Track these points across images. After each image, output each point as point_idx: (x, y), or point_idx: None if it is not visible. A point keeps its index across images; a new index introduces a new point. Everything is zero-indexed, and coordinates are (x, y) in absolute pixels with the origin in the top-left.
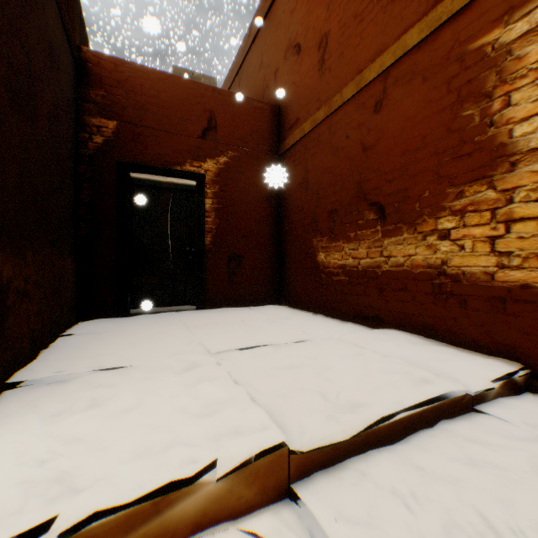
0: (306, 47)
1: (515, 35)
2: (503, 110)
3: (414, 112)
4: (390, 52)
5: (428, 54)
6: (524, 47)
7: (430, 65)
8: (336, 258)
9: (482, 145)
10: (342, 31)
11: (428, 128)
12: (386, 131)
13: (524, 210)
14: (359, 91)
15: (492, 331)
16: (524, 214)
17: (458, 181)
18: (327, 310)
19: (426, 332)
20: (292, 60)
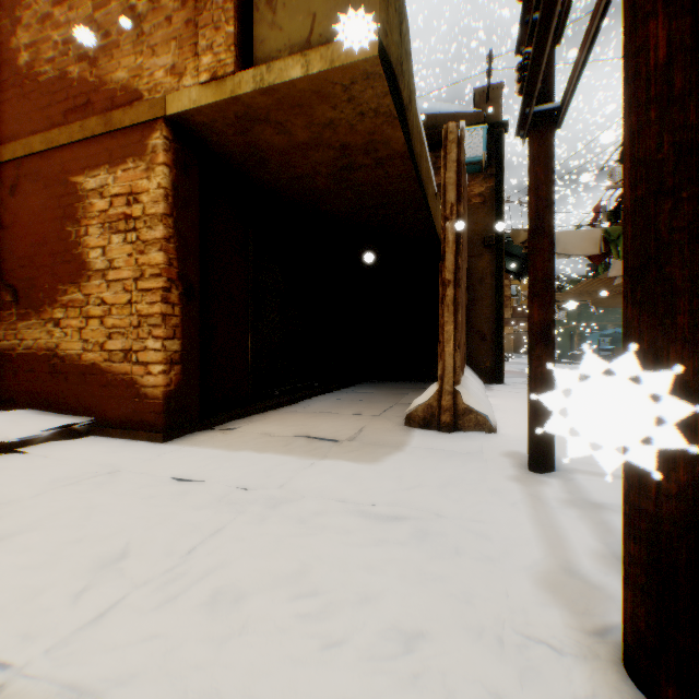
0: None
1: (92, 187)
2: (87, 237)
3: (41, 210)
4: (23, 144)
5: (50, 165)
6: (96, 198)
7: (51, 176)
8: None
9: (78, 257)
10: None
11: (50, 229)
12: (22, 217)
13: (96, 311)
14: None
15: (82, 398)
16: (95, 314)
17: (67, 281)
18: None
19: (49, 406)
20: None
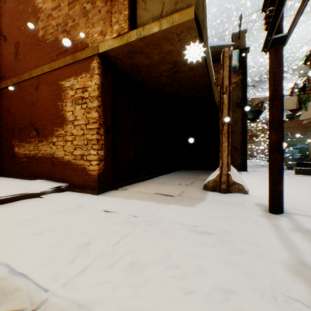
0: (10, 41)
1: (68, 85)
2: (66, 107)
3: (47, 96)
4: (40, 69)
5: (51, 77)
6: (69, 90)
7: (51, 82)
8: (23, 150)
9: (62, 115)
10: (25, 46)
11: (51, 104)
12: (40, 100)
13: (69, 138)
14: (31, 78)
15: (64, 175)
16: (69, 139)
17: (57, 126)
18: (19, 175)
19: (50, 178)
20: (3, 42)
